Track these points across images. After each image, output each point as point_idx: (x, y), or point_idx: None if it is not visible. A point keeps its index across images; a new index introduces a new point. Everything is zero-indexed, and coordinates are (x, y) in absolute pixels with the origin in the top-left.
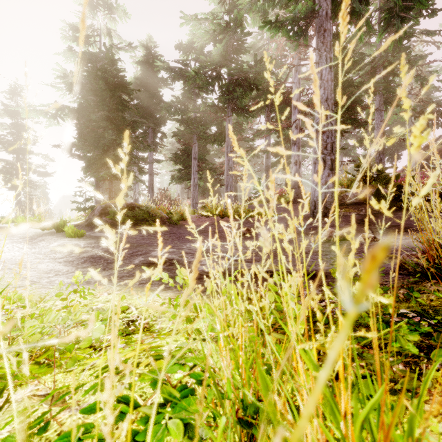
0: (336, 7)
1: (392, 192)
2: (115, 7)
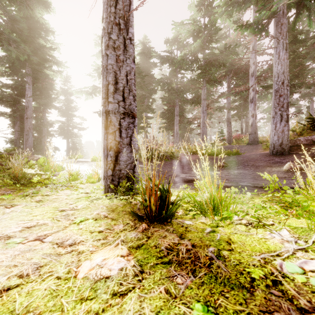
0: (290, 6)
1: None
2: None
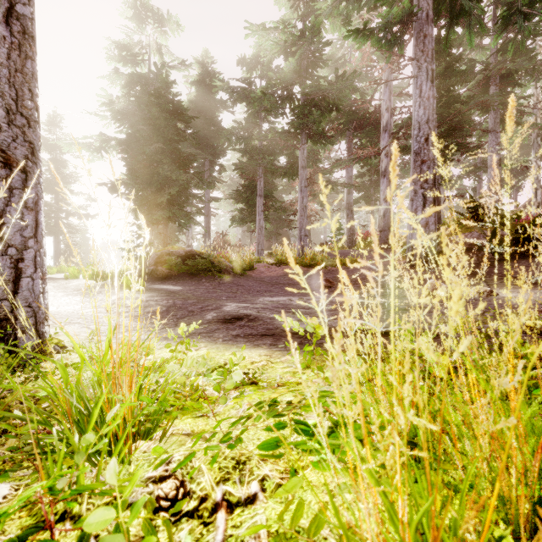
0: (439, 7)
1: (513, 235)
2: (167, 19)
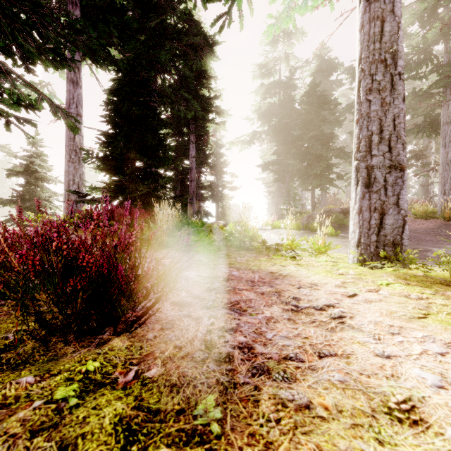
0: None
1: None
2: (293, 33)
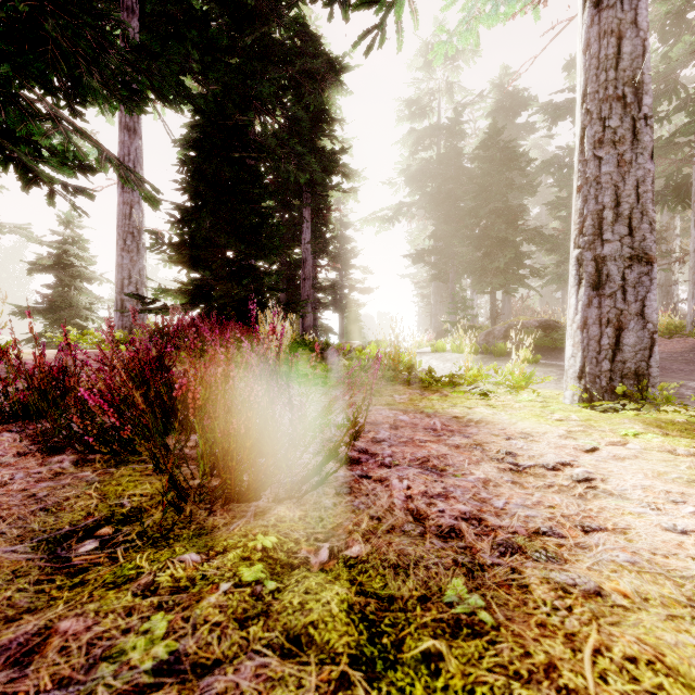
0: None
1: None
2: (460, 51)
